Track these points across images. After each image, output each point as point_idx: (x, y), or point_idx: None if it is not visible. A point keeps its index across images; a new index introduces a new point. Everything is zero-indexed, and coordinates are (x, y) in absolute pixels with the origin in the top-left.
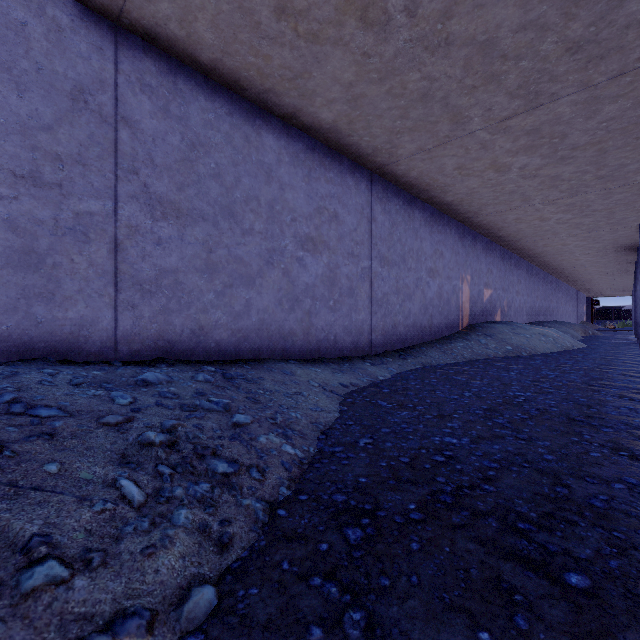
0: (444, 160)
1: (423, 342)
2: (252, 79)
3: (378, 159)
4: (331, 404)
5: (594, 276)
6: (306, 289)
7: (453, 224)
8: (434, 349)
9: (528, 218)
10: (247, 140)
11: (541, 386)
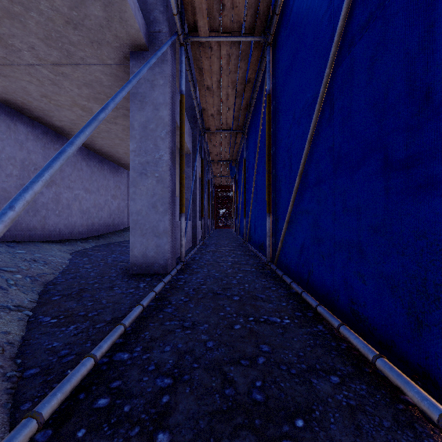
0: (118, 149)
1: (109, 232)
2: (17, 103)
3: (85, 142)
4: (67, 254)
5: None
6: (43, 205)
7: (126, 172)
8: (115, 235)
9: None
10: (9, 127)
11: None
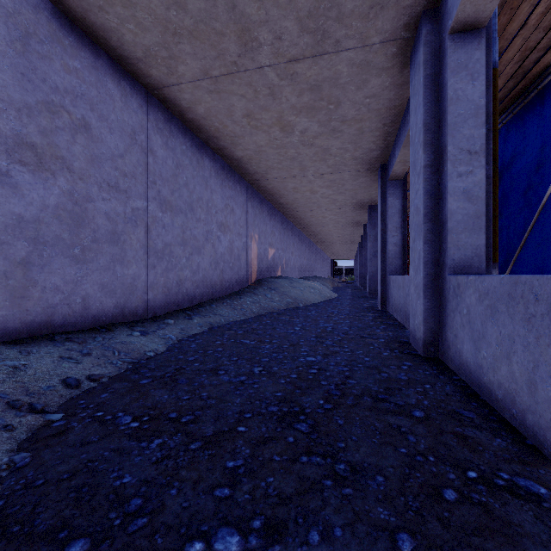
0: (233, 100)
1: (214, 298)
2: None
3: (154, 72)
4: None
5: (337, 244)
6: (18, 225)
7: (243, 183)
8: (224, 305)
9: (303, 189)
10: None
11: (326, 344)
